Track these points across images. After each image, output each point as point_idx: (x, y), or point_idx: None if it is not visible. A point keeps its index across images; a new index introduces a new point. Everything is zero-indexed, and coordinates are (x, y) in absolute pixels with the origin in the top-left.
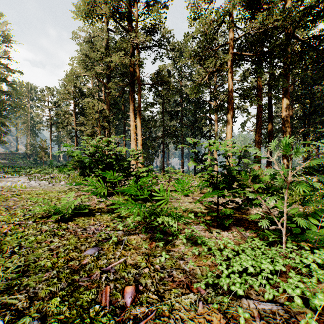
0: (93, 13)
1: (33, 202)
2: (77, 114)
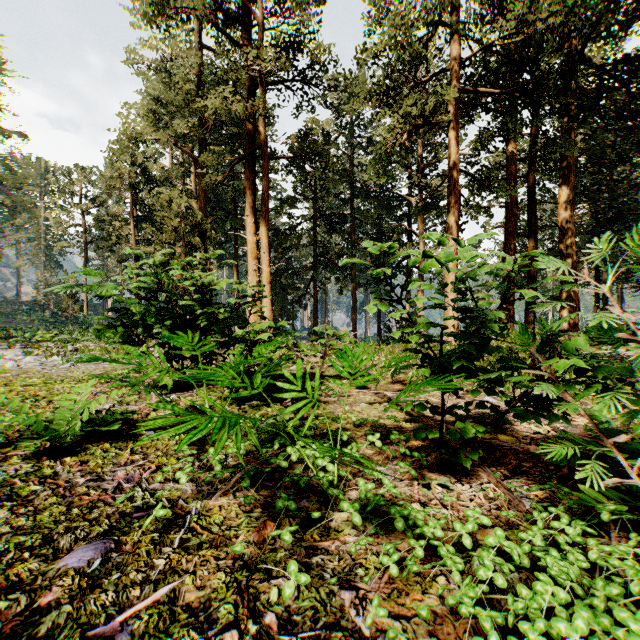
0: (168, 5)
1: (4, 405)
2: (140, 221)
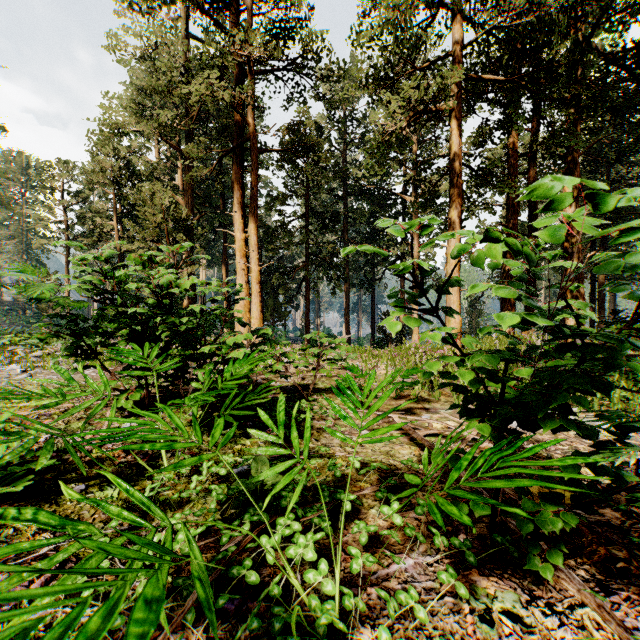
0: None
1: None
2: (125, 217)
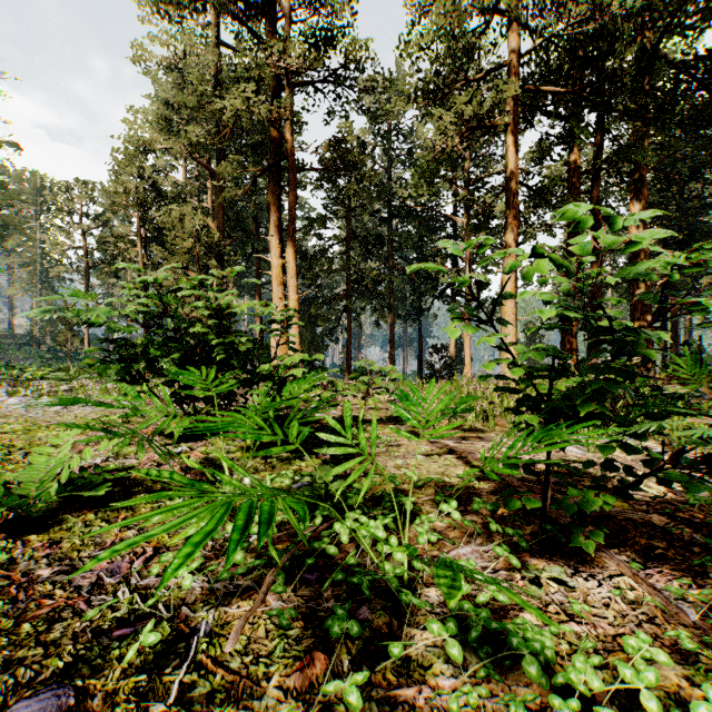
0: None
1: None
2: (149, 243)
